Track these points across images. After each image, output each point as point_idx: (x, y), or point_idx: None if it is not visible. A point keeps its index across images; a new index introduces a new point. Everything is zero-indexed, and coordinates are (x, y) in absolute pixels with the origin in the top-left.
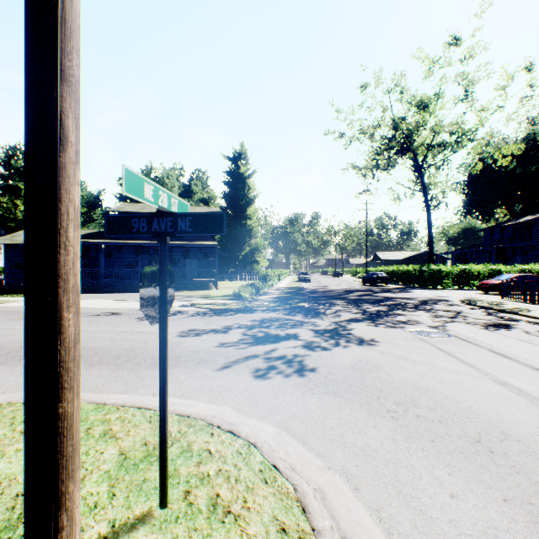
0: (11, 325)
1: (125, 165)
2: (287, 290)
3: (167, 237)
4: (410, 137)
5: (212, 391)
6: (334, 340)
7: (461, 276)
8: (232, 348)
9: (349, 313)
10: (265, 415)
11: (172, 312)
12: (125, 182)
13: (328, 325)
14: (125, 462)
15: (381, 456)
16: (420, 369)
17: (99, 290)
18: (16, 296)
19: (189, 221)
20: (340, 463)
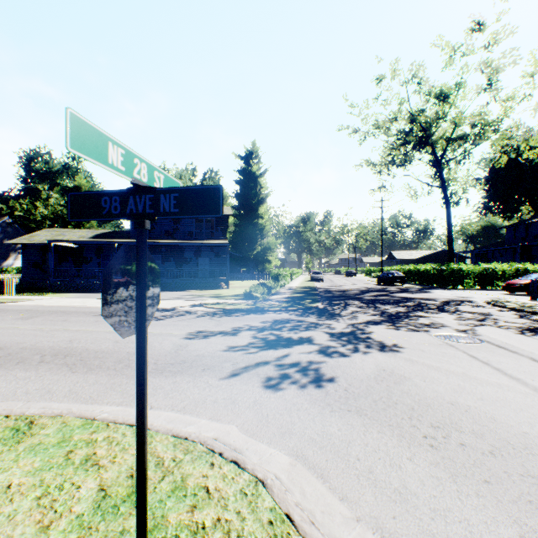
0: (19, 324)
1: (70, 109)
2: (300, 289)
3: (145, 220)
4: (428, 130)
5: (216, 404)
6: (352, 345)
7: (484, 276)
8: (240, 352)
9: (366, 315)
10: (276, 438)
11: (181, 312)
12: (70, 133)
13: (345, 328)
14: (103, 503)
15: (424, 504)
16: (455, 381)
17: None
18: (31, 294)
19: (173, 199)
20: (372, 513)
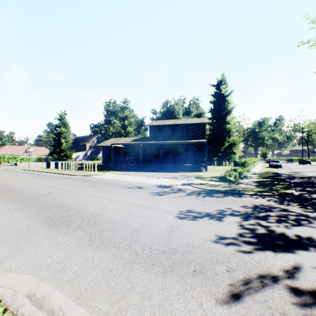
0: (87, 191)
1: None
2: (263, 174)
3: None
4: None
5: None
6: None
7: None
8: (231, 249)
9: None
10: None
11: (175, 190)
12: None
13: None
14: None
15: None
16: None
17: (139, 170)
18: (103, 171)
19: None
20: None
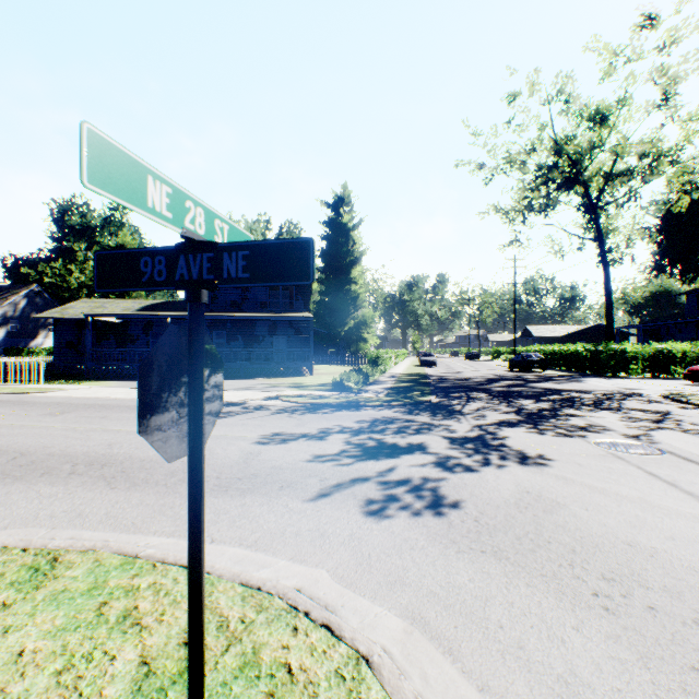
0: (47, 422)
1: (88, 123)
2: (405, 377)
3: (201, 289)
4: (579, 164)
5: (299, 538)
6: (481, 455)
7: (657, 359)
8: (330, 464)
9: (496, 413)
10: (383, 591)
11: (251, 408)
12: (88, 160)
13: (469, 430)
14: (145, 684)
15: None
16: (631, 511)
17: None
18: (64, 382)
19: (242, 259)
20: None
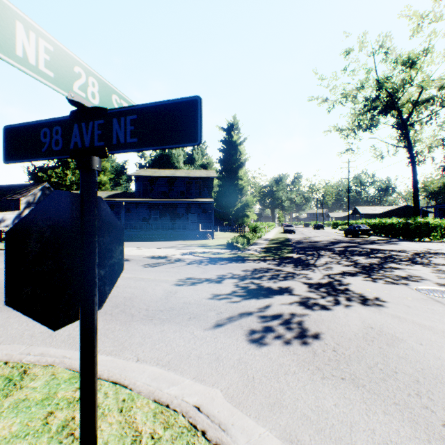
0: None
1: None
2: (274, 240)
3: (91, 156)
4: (395, 96)
5: (200, 360)
6: (332, 297)
7: None
8: (224, 301)
9: (340, 265)
10: (265, 412)
11: (173, 260)
12: None
13: (321, 278)
14: None
15: None
16: None
17: None
18: None
19: (130, 124)
20: None
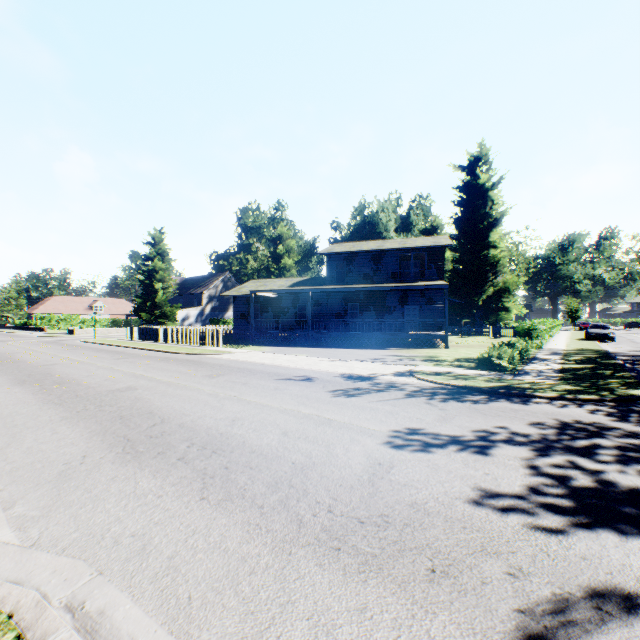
0: (202, 384)
1: None
2: (575, 355)
3: None
4: None
5: None
6: None
7: None
8: (515, 521)
9: None
10: None
11: (381, 385)
12: None
13: None
14: None
15: None
16: None
17: (306, 344)
18: (234, 346)
19: None
20: None
